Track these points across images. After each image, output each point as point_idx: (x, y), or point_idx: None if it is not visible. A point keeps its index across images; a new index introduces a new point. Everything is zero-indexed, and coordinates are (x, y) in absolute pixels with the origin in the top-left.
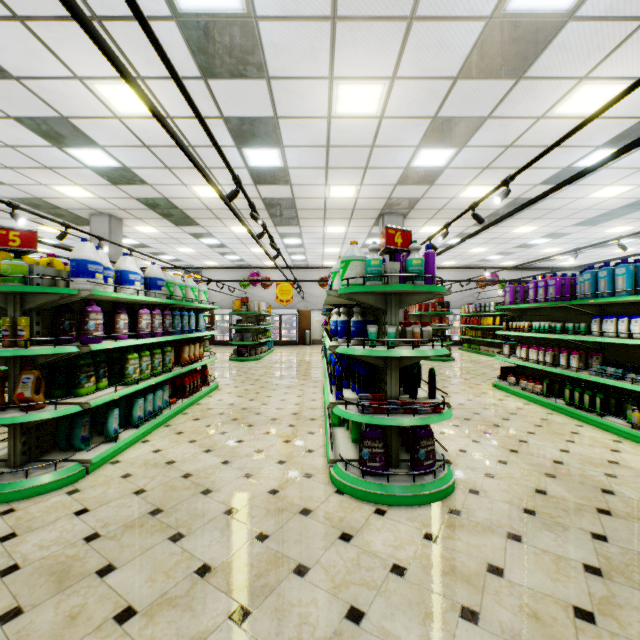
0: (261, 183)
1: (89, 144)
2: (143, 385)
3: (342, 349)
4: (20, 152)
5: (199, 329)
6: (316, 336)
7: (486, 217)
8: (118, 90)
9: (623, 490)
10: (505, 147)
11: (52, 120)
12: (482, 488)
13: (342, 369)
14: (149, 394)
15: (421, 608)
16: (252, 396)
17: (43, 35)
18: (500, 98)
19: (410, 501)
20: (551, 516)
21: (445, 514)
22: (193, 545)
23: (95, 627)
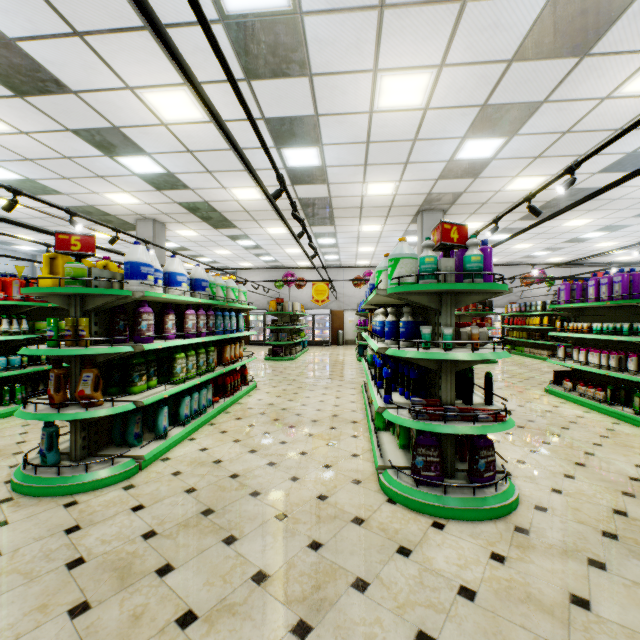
0: (298, 183)
1: (137, 152)
2: (189, 384)
3: (393, 351)
4: (76, 163)
5: (239, 329)
6: (349, 336)
7: None
8: (165, 97)
9: None
10: (561, 133)
11: (105, 131)
12: (550, 505)
13: (391, 372)
14: (194, 393)
15: (499, 639)
16: (290, 396)
17: (99, 48)
18: (559, 79)
19: (470, 515)
20: (637, 542)
21: (511, 532)
22: (247, 549)
23: (158, 629)
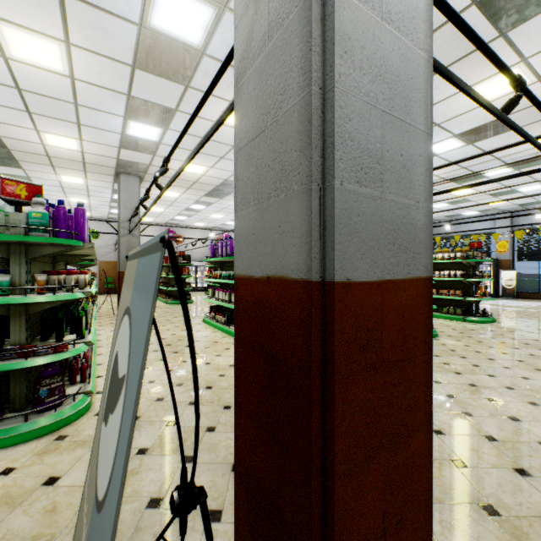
0: None
1: None
2: None
3: None
4: None
5: None
6: None
7: (212, 191)
8: None
9: (220, 384)
10: (201, 138)
11: None
12: None
13: None
14: None
15: None
16: None
17: None
18: (179, 97)
19: (15, 441)
20: (150, 417)
21: (49, 443)
22: None
23: None
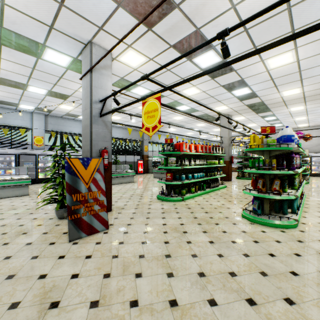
0: None
1: (243, 87)
2: (300, 190)
3: None
4: (213, 98)
5: None
6: None
7: None
8: (277, 58)
9: None
10: None
11: (236, 82)
12: None
13: None
14: None
15: None
16: None
17: None
18: None
19: None
20: None
21: None
22: None
23: None
